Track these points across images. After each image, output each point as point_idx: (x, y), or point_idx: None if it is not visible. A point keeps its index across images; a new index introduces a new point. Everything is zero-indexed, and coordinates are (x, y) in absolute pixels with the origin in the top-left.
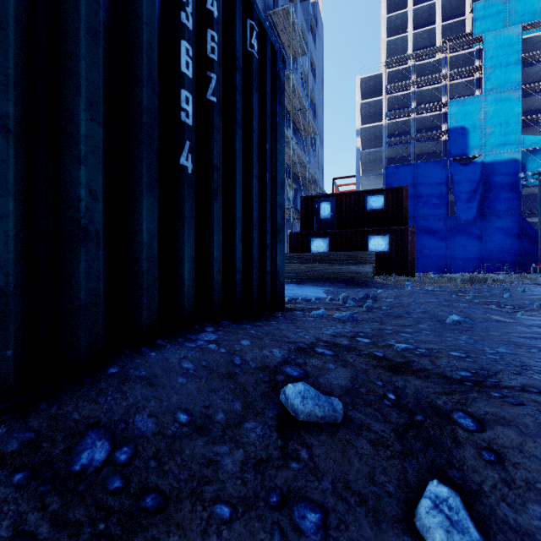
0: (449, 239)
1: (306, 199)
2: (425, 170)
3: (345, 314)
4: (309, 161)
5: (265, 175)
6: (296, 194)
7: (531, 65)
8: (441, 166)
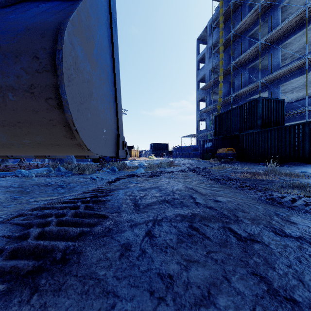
0: None
1: None
2: None
3: None
4: None
5: None
6: None
7: None
8: None
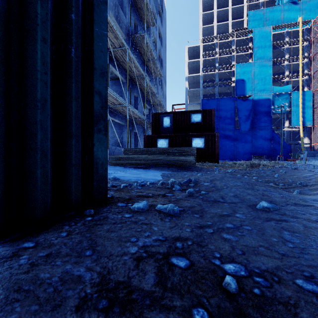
0: (235, 141)
1: (155, 115)
2: (223, 102)
3: (166, 206)
4: (158, 93)
5: (70, 49)
6: (149, 112)
7: (276, 48)
8: (232, 100)
